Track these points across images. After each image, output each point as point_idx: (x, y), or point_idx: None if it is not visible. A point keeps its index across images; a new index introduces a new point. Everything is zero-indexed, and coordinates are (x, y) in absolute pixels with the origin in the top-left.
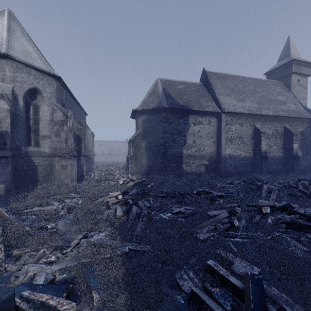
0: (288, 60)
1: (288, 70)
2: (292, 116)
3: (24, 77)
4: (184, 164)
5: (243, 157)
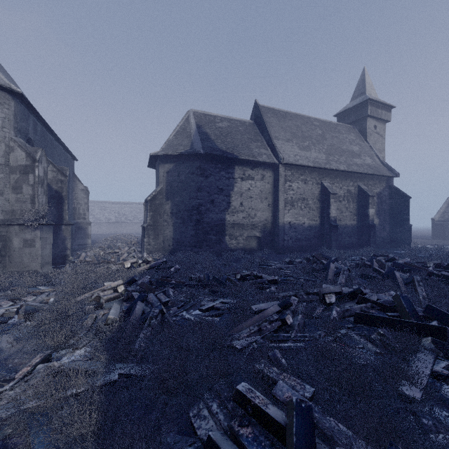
0: (364, 100)
1: (364, 112)
2: (368, 173)
3: None
4: (228, 237)
5: (307, 226)
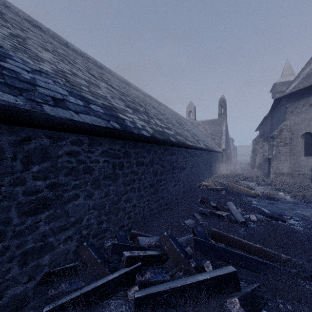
0: None
1: None
2: None
3: None
4: None
5: None
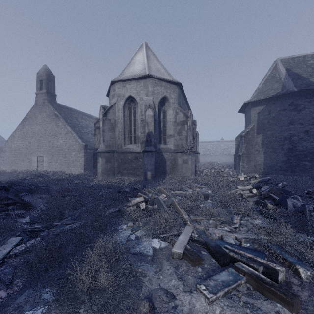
0: None
1: None
2: None
3: (158, 90)
4: None
5: None
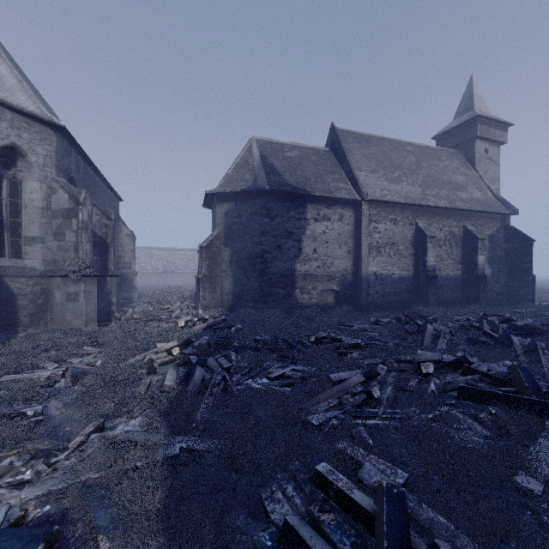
0: (471, 117)
1: (471, 132)
2: (476, 210)
3: None
4: (299, 291)
5: (397, 278)
